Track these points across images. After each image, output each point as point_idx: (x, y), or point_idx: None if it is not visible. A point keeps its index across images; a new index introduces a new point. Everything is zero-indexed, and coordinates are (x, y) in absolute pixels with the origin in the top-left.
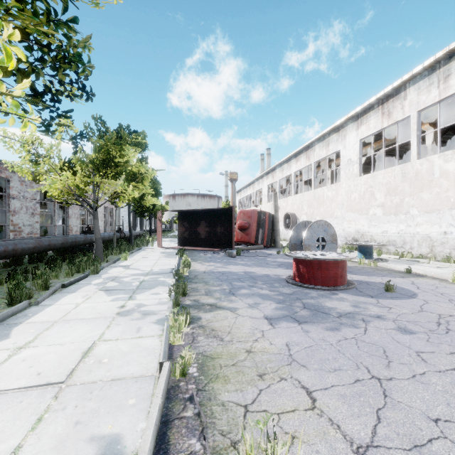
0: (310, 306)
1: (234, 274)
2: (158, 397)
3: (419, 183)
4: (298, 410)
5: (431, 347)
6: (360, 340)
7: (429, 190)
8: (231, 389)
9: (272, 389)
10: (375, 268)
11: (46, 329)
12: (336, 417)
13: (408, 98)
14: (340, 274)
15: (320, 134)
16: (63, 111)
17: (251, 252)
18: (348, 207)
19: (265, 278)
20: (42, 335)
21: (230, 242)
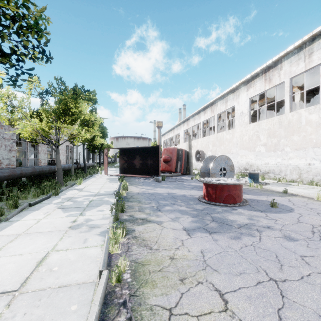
0: (217, 219)
1: (160, 194)
2: (95, 304)
3: (291, 129)
4: (214, 312)
5: (311, 252)
6: (257, 247)
7: (298, 134)
8: (158, 294)
9: (191, 293)
10: (261, 189)
11: (10, 241)
12: (245, 318)
13: (283, 69)
14: (238, 194)
15: (221, 94)
16: (26, 69)
17: (172, 178)
18: (240, 146)
19: (183, 197)
20: (6, 247)
21: (157, 170)
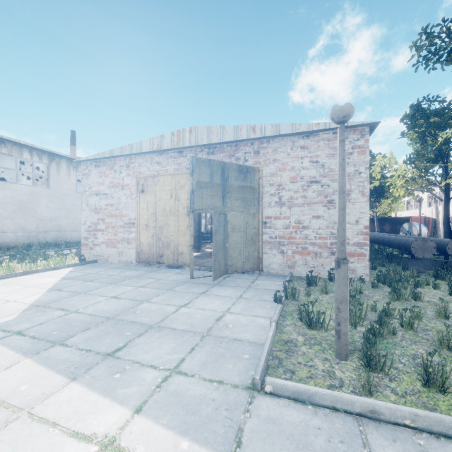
0: None
1: None
2: None
3: None
4: None
5: None
6: None
7: None
8: None
9: None
10: None
11: None
12: None
13: None
14: None
15: None
16: None
17: None
18: None
19: None
20: None
21: None
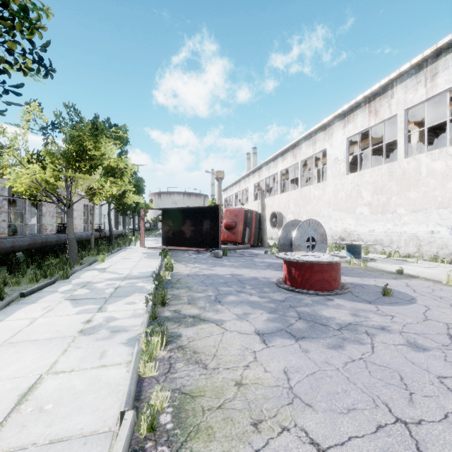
0: (305, 315)
1: (220, 277)
2: None
3: (406, 182)
4: None
5: None
6: (369, 362)
7: (416, 189)
8: None
9: (272, 449)
10: (365, 268)
11: None
12: None
13: (395, 96)
14: (335, 277)
15: (307, 132)
16: (11, 85)
17: (238, 252)
18: (334, 206)
19: (254, 281)
20: None
21: (216, 241)
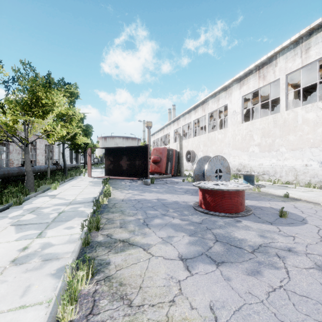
0: (221, 237)
1: (148, 201)
2: None
3: (286, 128)
4: None
5: None
6: (290, 292)
7: (294, 133)
8: None
9: None
10: (259, 193)
11: None
12: None
13: (278, 65)
14: (241, 202)
15: (212, 92)
16: None
17: (162, 180)
18: (233, 146)
19: (175, 205)
20: None
21: (146, 172)
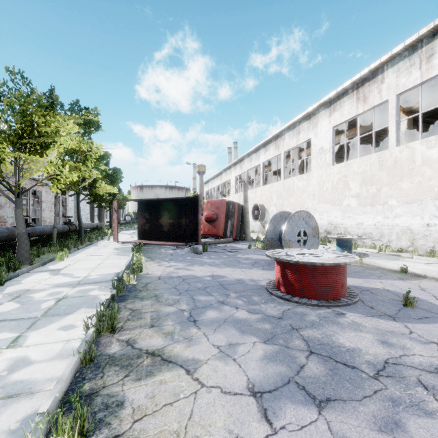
0: (317, 346)
1: (198, 279)
2: None
3: (398, 172)
4: None
5: None
6: None
7: (409, 179)
8: None
9: None
10: (362, 266)
11: None
12: None
13: (386, 81)
14: (342, 282)
15: (290, 121)
16: None
17: (219, 247)
18: (319, 197)
19: (239, 286)
20: None
21: (196, 235)
